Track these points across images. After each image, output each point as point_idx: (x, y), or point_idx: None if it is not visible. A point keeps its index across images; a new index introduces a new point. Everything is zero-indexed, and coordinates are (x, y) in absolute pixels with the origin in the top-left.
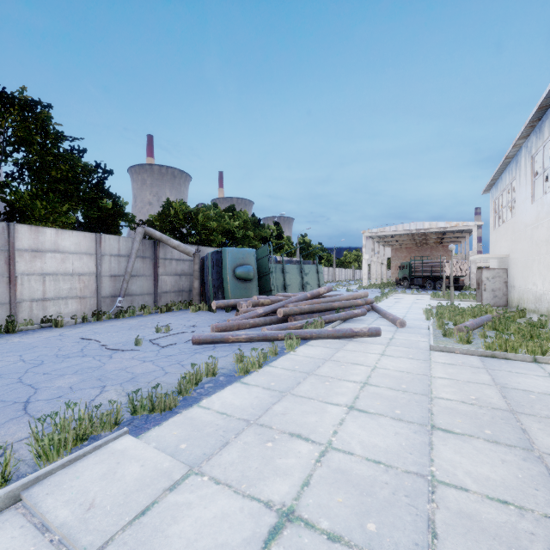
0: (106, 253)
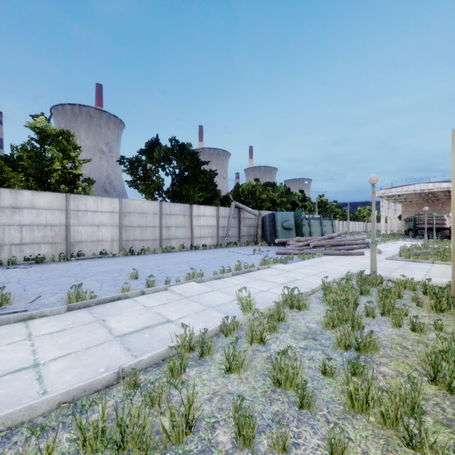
0: (220, 216)
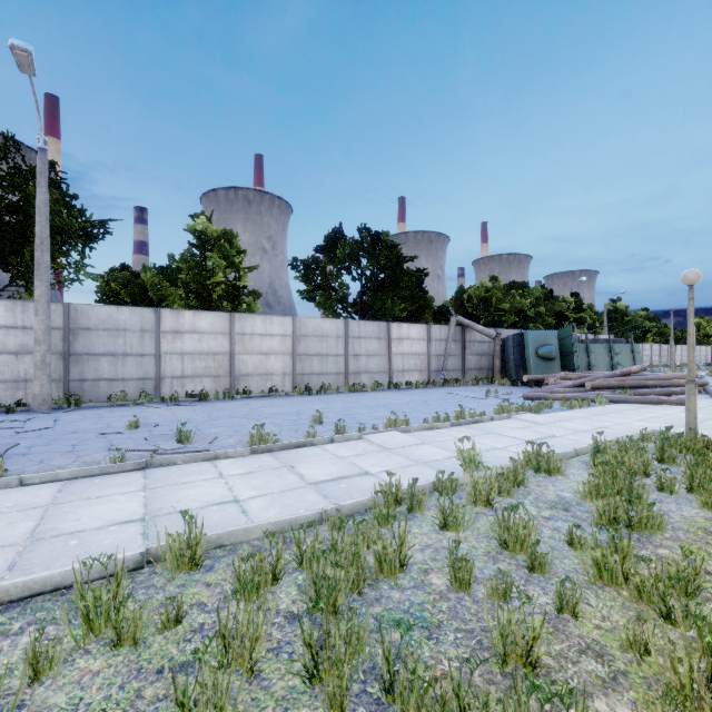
0: (433, 339)
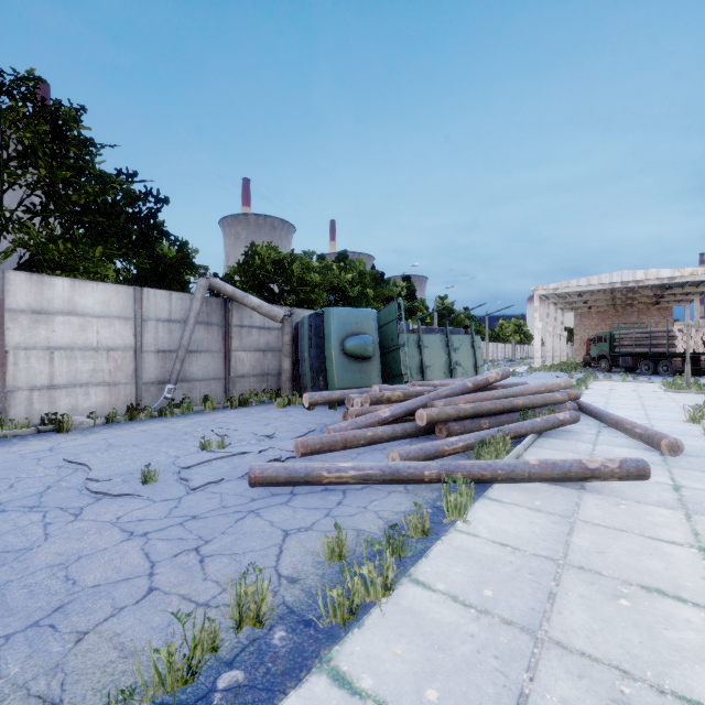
0: (149, 317)
